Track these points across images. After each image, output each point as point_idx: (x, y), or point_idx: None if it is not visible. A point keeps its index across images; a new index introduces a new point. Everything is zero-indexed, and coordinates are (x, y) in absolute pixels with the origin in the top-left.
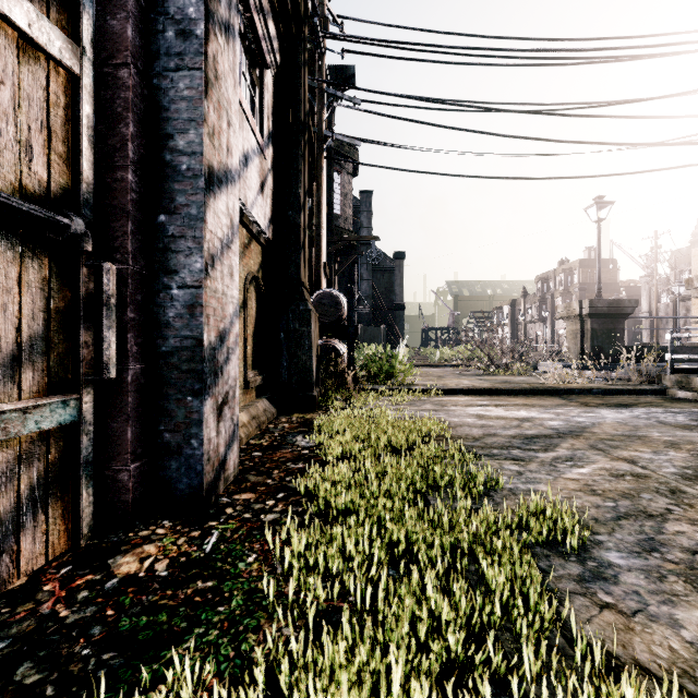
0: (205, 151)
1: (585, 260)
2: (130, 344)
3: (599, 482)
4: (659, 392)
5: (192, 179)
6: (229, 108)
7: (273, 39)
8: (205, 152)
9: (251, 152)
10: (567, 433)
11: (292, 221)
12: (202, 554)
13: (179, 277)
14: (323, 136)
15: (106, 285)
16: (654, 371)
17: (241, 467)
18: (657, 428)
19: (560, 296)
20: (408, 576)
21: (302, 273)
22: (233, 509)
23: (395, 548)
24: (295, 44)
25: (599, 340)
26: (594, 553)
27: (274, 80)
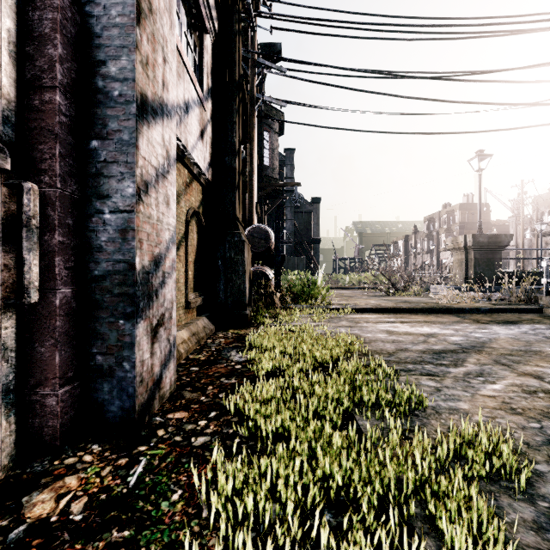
0: (137, 77)
1: (463, 204)
2: (58, 267)
3: (515, 399)
4: (536, 310)
5: (124, 105)
6: (165, 45)
7: (211, 8)
8: (137, 78)
9: (191, 101)
10: (470, 348)
11: (229, 166)
12: (124, 489)
13: (111, 202)
14: (255, 98)
15: (26, 205)
16: (531, 293)
17: (178, 382)
18: (547, 343)
19: (443, 232)
20: (350, 534)
21: (237, 209)
22: (165, 431)
23: (328, 481)
24: (230, 14)
25: (480, 268)
26: (541, 489)
27: (213, 44)
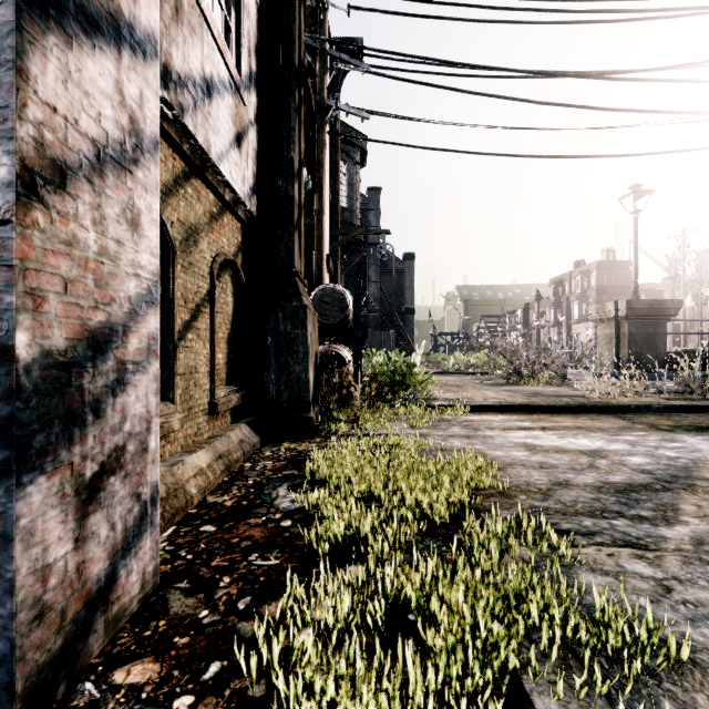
0: None
1: (602, 261)
2: None
3: None
4: None
5: None
6: None
7: None
8: None
9: (218, 82)
10: (672, 481)
11: (283, 194)
12: None
13: None
14: (325, 106)
15: None
16: None
17: (168, 566)
18: None
19: (576, 299)
20: None
21: (296, 260)
22: None
23: None
24: None
25: (637, 346)
26: None
27: (258, 8)
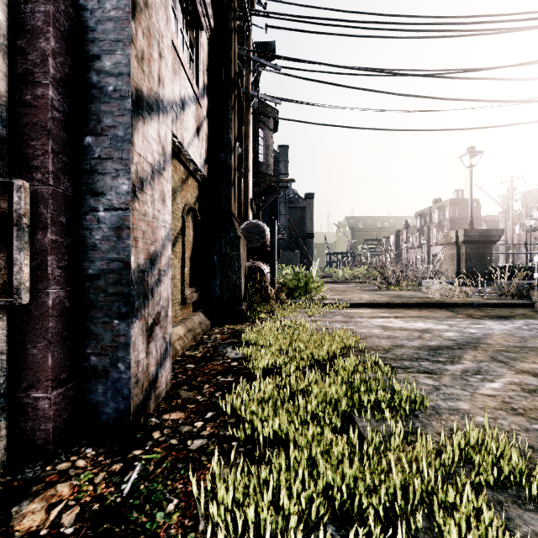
0: (132, 72)
1: (454, 199)
2: (51, 266)
3: (515, 399)
4: (528, 305)
5: (119, 100)
6: (161, 40)
7: (207, 5)
8: (132, 73)
9: (187, 98)
10: (465, 344)
11: (224, 162)
12: (118, 498)
13: (105, 199)
14: (250, 96)
15: (16, 203)
16: (522, 287)
17: (174, 380)
18: None
19: (434, 227)
20: None
21: (233, 205)
22: (161, 433)
23: (329, 489)
24: (226, 12)
25: (472, 262)
26: None
27: (208, 42)
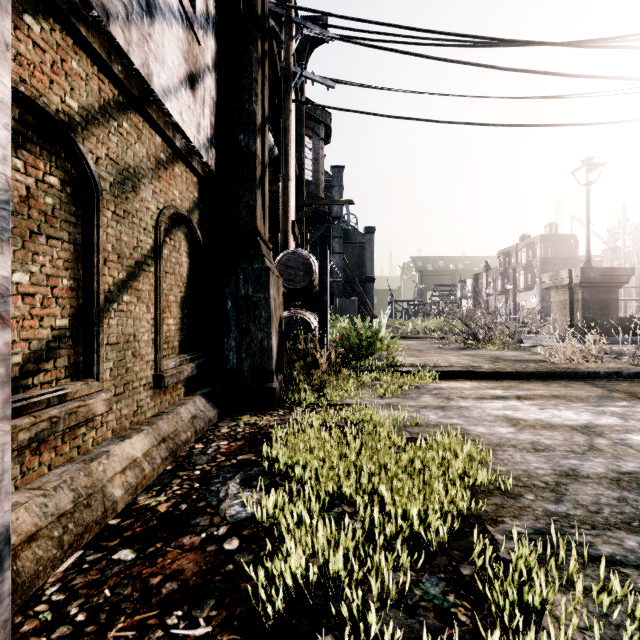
0: None
1: (546, 235)
2: None
3: None
4: None
5: None
6: None
7: None
8: None
9: (163, 4)
10: None
11: (245, 149)
12: None
13: None
14: (291, 73)
15: None
16: None
17: None
18: None
19: (522, 269)
20: None
21: (259, 220)
22: None
23: None
24: None
25: (590, 312)
26: None
27: None
